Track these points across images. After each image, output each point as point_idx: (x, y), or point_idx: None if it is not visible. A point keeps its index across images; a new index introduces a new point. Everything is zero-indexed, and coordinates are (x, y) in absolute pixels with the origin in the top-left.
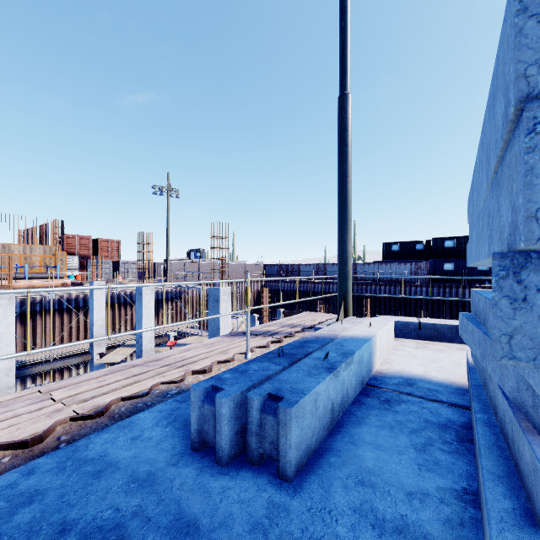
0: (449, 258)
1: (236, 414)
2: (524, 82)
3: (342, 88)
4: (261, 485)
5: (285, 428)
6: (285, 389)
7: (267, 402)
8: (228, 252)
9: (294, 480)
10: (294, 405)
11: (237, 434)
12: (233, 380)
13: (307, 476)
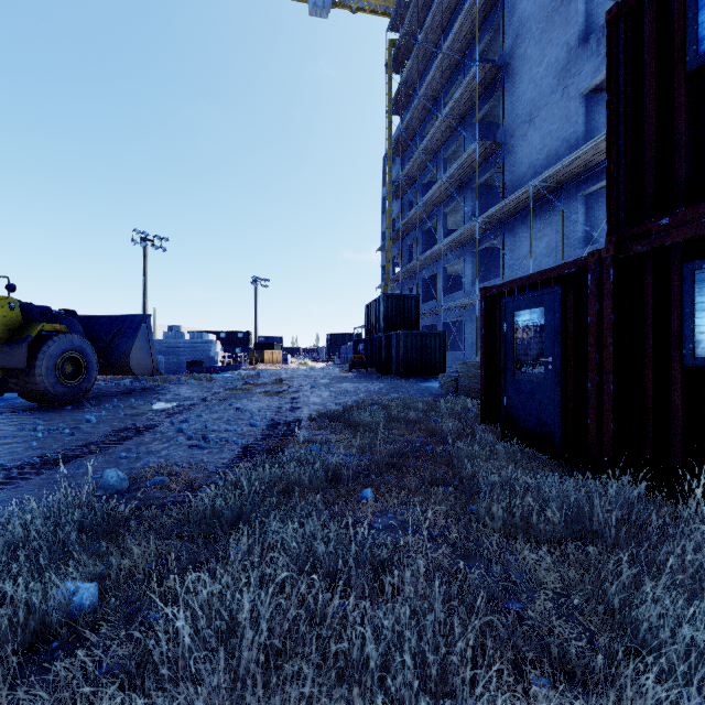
0: (223, 345)
1: None
2: None
3: (144, 300)
4: None
5: None
6: None
7: None
8: None
9: None
10: None
11: None
12: None
13: None
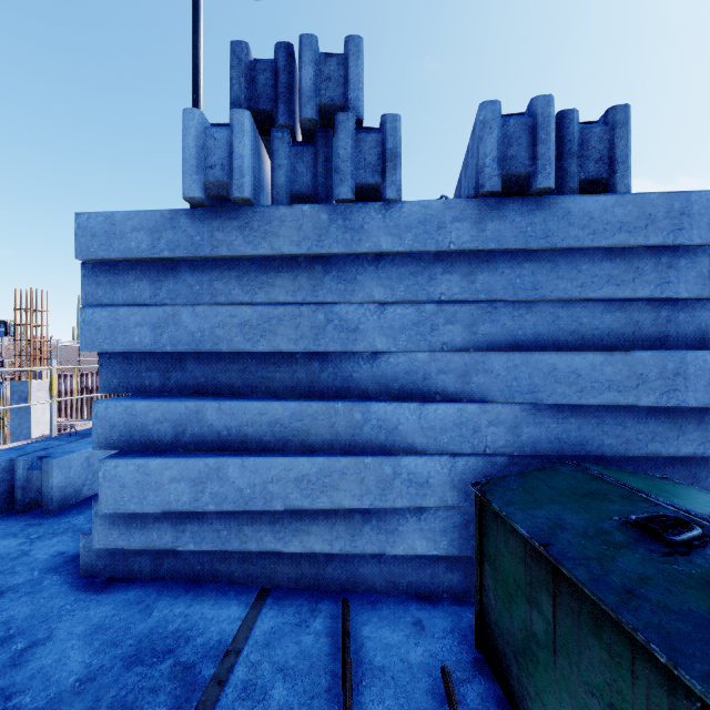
0: None
1: (4, 477)
2: (83, 299)
3: None
4: (23, 520)
5: (48, 475)
6: (58, 452)
7: (35, 462)
8: (47, 332)
9: (56, 512)
10: (58, 458)
11: (5, 493)
12: (4, 454)
13: (70, 509)
